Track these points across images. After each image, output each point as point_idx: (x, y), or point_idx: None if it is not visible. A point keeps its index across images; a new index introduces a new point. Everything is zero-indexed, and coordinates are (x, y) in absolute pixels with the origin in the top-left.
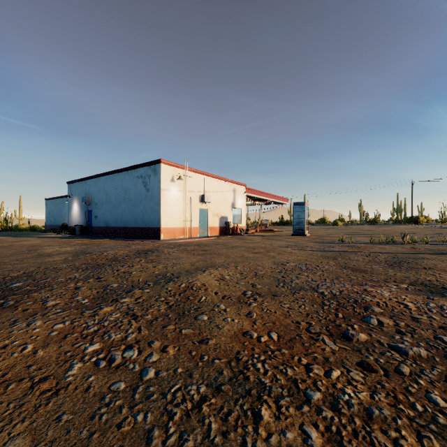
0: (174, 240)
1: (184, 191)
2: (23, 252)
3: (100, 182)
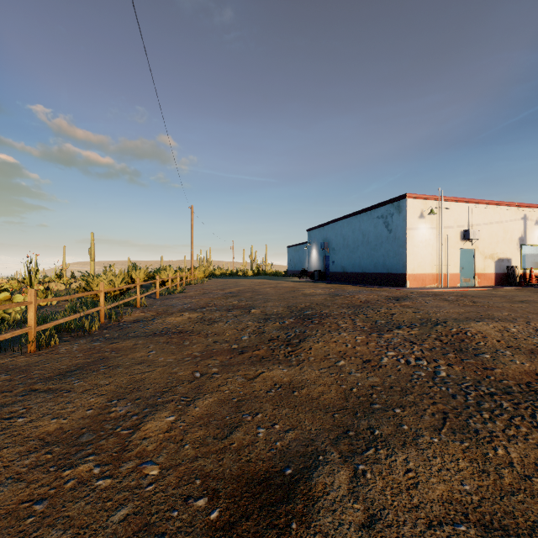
0: (425, 289)
1: (436, 228)
2: (290, 292)
3: (337, 227)
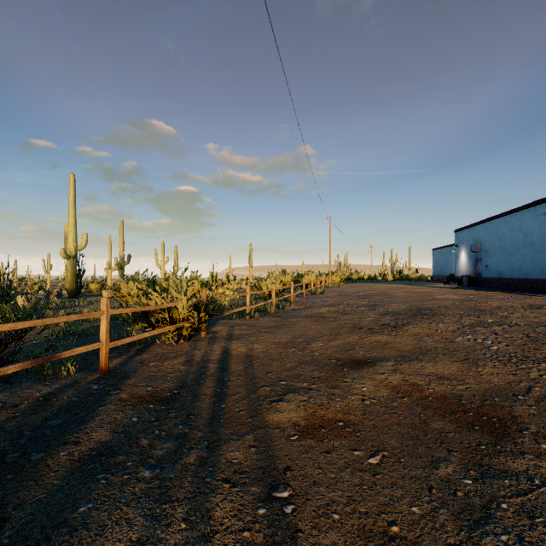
0: None
1: None
2: (421, 296)
3: (491, 227)
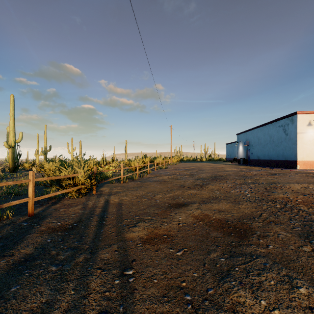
0: (309, 170)
1: None
2: (218, 169)
3: (254, 132)
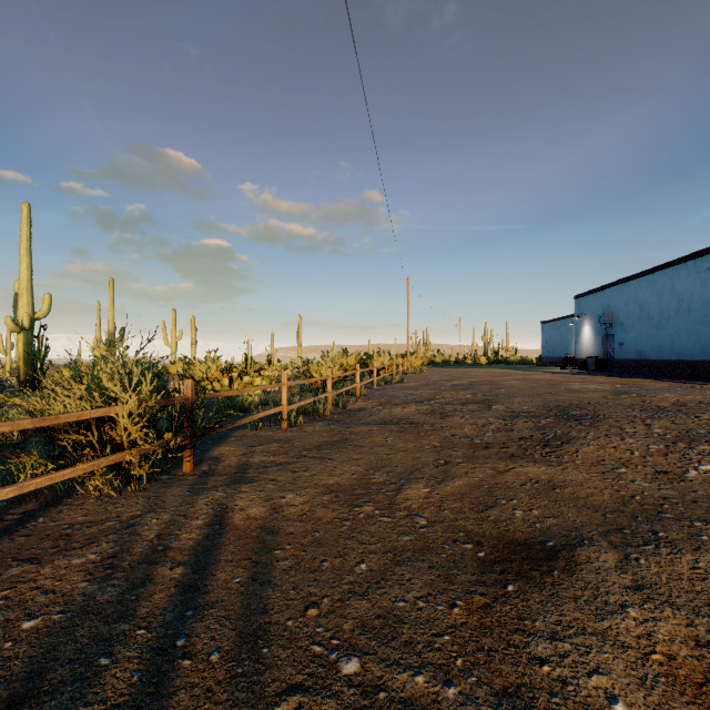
0: None
1: None
2: (547, 386)
3: (628, 290)
